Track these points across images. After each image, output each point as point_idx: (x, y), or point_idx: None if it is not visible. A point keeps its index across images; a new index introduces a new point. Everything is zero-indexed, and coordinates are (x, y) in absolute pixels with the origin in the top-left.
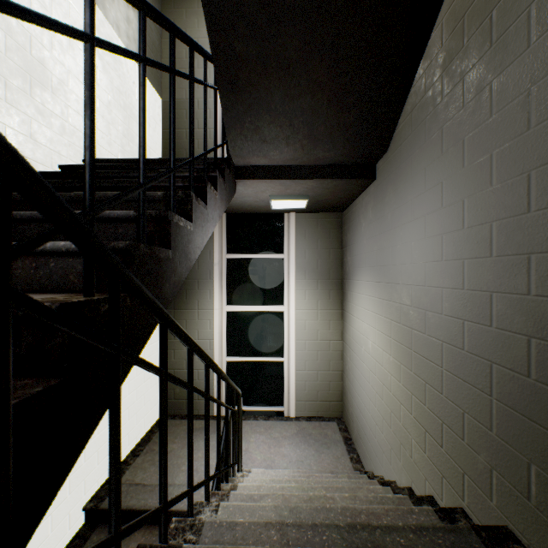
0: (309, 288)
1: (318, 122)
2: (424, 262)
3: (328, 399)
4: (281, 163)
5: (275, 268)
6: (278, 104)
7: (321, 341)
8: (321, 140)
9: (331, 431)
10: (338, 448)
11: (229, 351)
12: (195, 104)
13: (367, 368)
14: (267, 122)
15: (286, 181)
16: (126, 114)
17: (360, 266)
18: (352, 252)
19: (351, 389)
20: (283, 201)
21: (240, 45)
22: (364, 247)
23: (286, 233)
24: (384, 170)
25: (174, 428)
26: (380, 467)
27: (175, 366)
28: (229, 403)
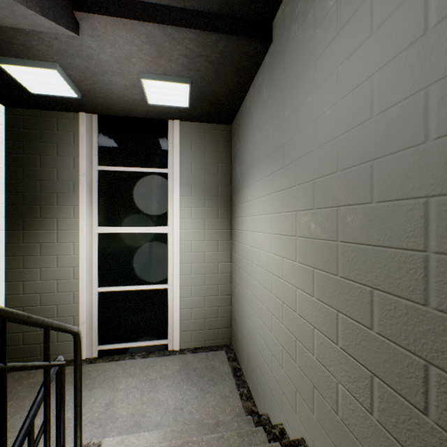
0: (196, 205)
1: None
2: (368, 77)
3: (216, 326)
4: None
5: (157, 184)
6: None
7: (209, 263)
8: None
9: (219, 362)
10: (226, 383)
11: (101, 280)
12: None
13: (260, 286)
14: None
15: (154, 31)
16: None
17: (252, 168)
18: (242, 159)
19: (241, 313)
20: (160, 85)
21: None
22: (256, 142)
23: (170, 145)
24: (284, 16)
25: (14, 384)
26: (279, 411)
27: (24, 303)
28: (102, 342)
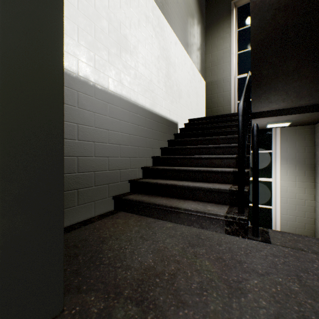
0: (289, 169)
1: (302, 90)
2: None
3: (303, 233)
4: (277, 108)
5: (266, 158)
6: (280, 87)
7: (298, 199)
8: (304, 97)
9: None
10: None
11: None
12: (221, 81)
13: None
14: (273, 95)
15: (279, 116)
16: (196, 95)
17: None
18: None
19: None
20: (275, 124)
21: (264, 72)
22: None
23: (273, 139)
24: None
25: None
26: None
27: None
28: None
